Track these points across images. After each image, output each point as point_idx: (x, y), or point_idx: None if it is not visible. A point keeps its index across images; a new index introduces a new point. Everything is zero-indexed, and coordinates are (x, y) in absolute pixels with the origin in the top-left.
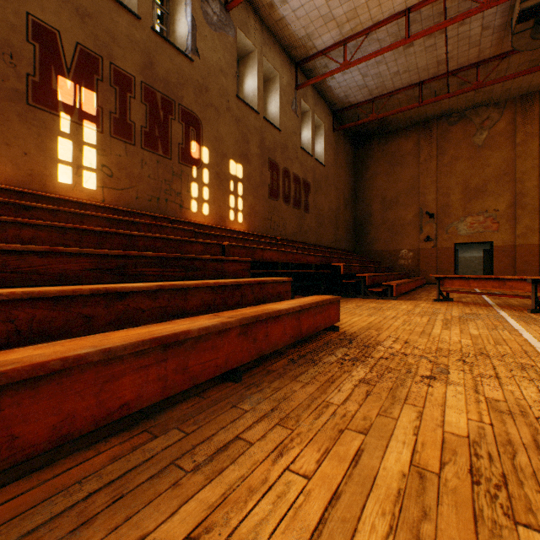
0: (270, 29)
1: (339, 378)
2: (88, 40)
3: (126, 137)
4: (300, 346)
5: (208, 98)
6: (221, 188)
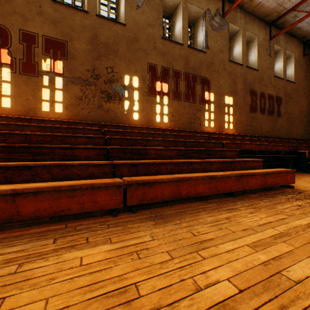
0: (250, 12)
1: (284, 203)
2: (165, 64)
3: (178, 98)
4: (266, 191)
5: (213, 67)
6: (220, 112)
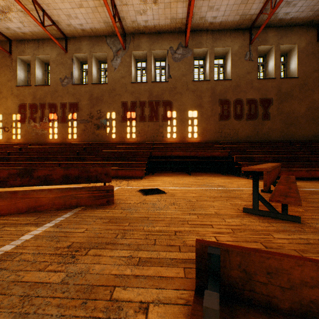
0: (219, 29)
1: None
2: (133, 99)
3: (143, 120)
4: (121, 178)
5: (176, 91)
6: (183, 125)
